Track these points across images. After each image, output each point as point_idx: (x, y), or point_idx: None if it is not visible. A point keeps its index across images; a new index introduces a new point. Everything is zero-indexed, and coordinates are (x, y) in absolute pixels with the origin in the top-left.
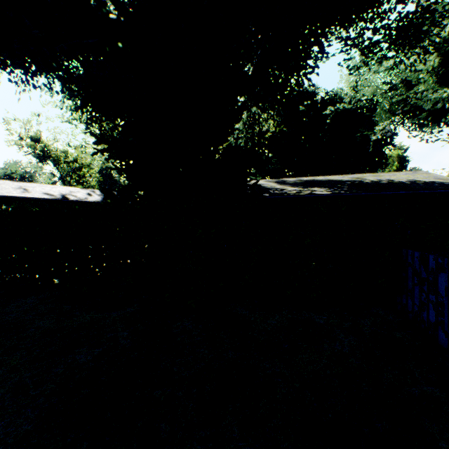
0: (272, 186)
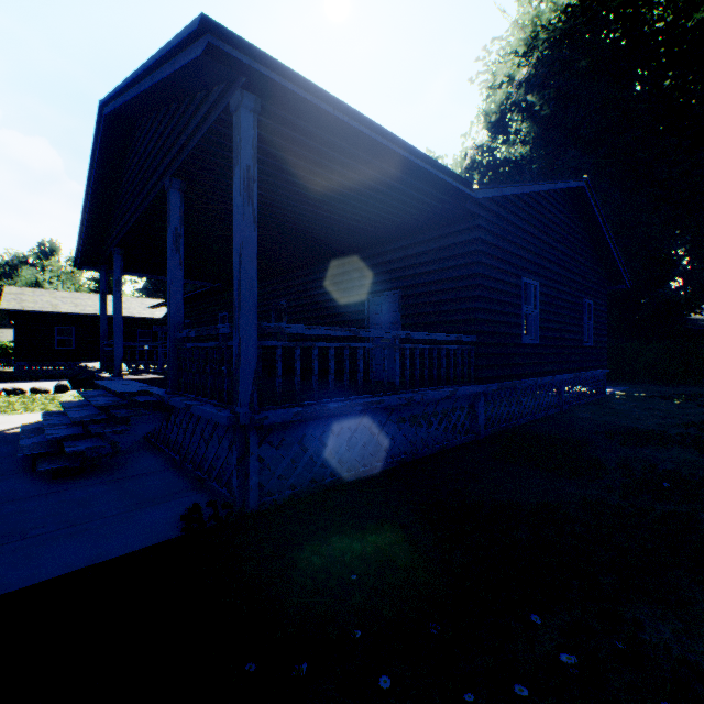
0: (695, 316)
